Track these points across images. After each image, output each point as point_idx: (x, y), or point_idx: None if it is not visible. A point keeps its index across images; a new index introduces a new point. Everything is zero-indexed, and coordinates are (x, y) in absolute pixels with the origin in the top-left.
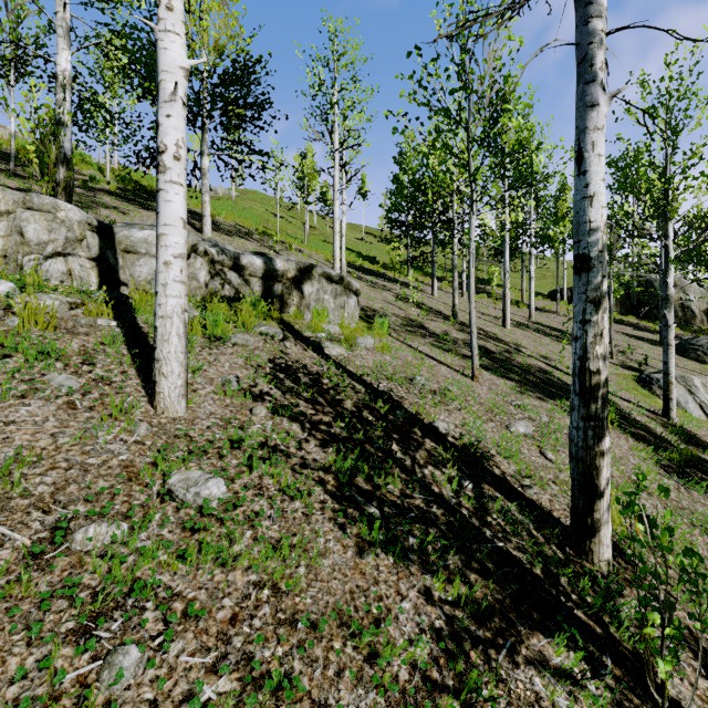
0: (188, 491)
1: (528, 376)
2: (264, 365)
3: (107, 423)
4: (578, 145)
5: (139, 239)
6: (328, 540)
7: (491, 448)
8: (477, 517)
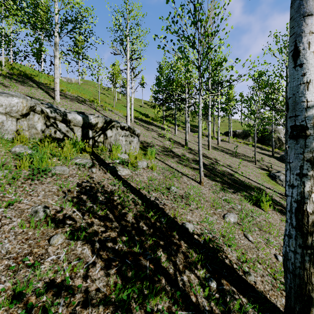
0: None
1: (224, 178)
2: (73, 189)
3: None
4: (295, 45)
5: None
6: None
7: (220, 239)
8: None
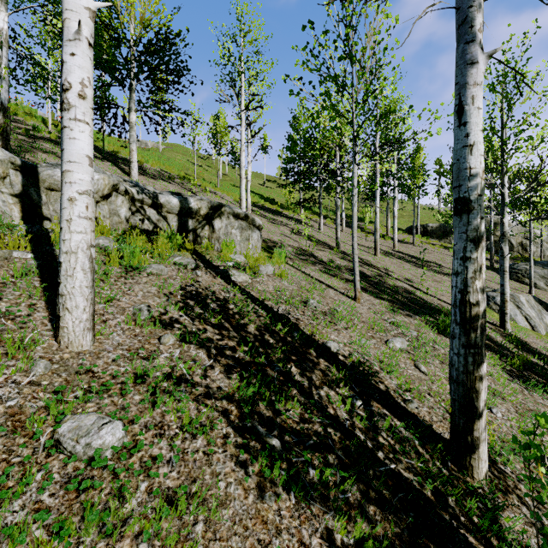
0: (78, 443)
1: (397, 296)
2: (176, 293)
3: (1, 362)
4: (458, 99)
5: None
6: (228, 484)
7: (375, 364)
8: (369, 437)
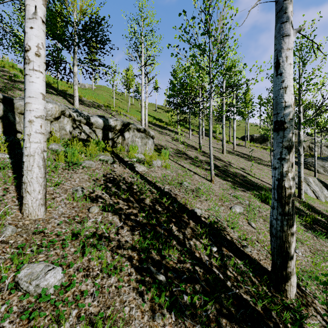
0: (30, 284)
1: (236, 179)
2: (100, 179)
3: None
4: (277, 58)
5: None
6: (131, 308)
7: (224, 223)
8: (221, 272)
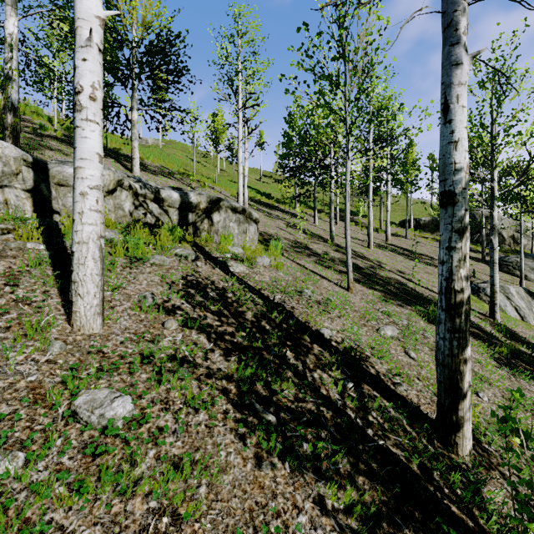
0: (93, 413)
1: (389, 287)
2: (178, 282)
3: (21, 343)
4: (444, 98)
5: (71, 174)
6: (228, 453)
7: (367, 350)
8: (360, 416)
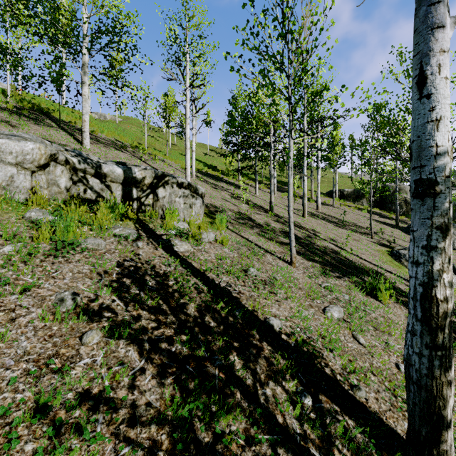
0: None
1: (326, 257)
2: (112, 271)
3: None
4: (420, 69)
5: None
6: None
7: (318, 341)
8: (324, 453)
